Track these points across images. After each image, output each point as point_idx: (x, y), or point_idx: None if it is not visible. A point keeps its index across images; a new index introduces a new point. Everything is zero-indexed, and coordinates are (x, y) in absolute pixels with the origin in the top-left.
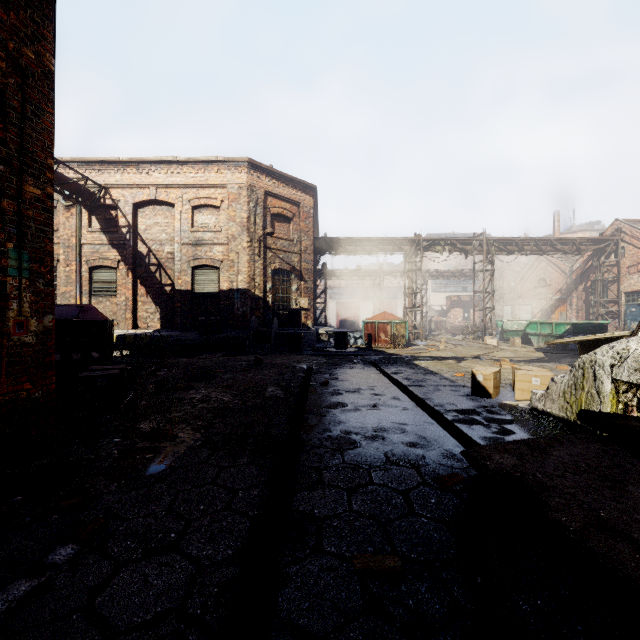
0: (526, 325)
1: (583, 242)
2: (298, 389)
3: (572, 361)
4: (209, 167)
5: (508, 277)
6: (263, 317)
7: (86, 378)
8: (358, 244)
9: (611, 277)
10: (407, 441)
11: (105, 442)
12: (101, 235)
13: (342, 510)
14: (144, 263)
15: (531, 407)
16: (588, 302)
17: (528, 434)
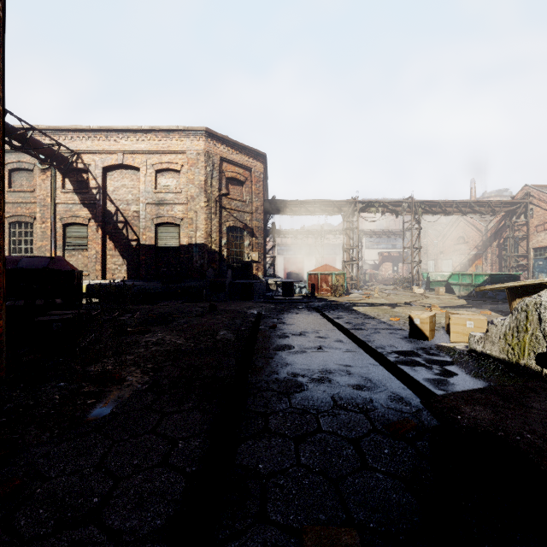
0: (449, 276)
1: (497, 204)
2: (248, 332)
3: (492, 307)
4: (170, 135)
5: (431, 235)
6: (219, 269)
7: (41, 322)
8: (303, 205)
9: (521, 235)
10: (353, 383)
11: (50, 386)
12: (74, 195)
13: (289, 464)
14: (112, 221)
15: (469, 349)
16: (501, 257)
17: (470, 375)
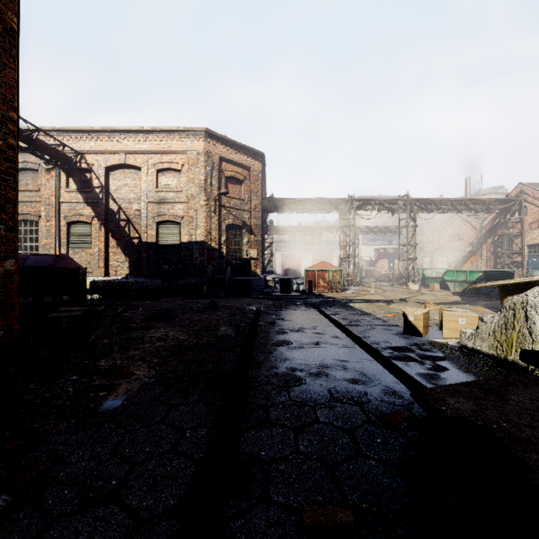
0: (444, 273)
1: (492, 202)
2: (248, 328)
3: (486, 303)
4: (171, 136)
5: (427, 232)
6: (218, 266)
7: (52, 319)
8: (300, 203)
9: (515, 232)
10: (349, 378)
11: (63, 380)
12: (77, 194)
13: (289, 452)
14: (115, 219)
15: (461, 345)
16: (496, 253)
17: (461, 370)
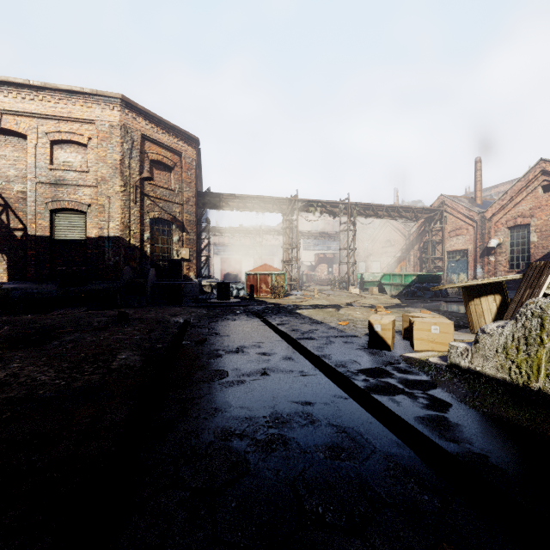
0: (381, 276)
1: (419, 211)
2: (164, 352)
3: (424, 306)
4: (73, 98)
5: (362, 238)
6: (140, 268)
7: None
8: (240, 201)
9: (438, 239)
10: (323, 444)
11: None
12: None
13: None
14: None
15: (449, 363)
16: (421, 259)
17: (467, 405)
